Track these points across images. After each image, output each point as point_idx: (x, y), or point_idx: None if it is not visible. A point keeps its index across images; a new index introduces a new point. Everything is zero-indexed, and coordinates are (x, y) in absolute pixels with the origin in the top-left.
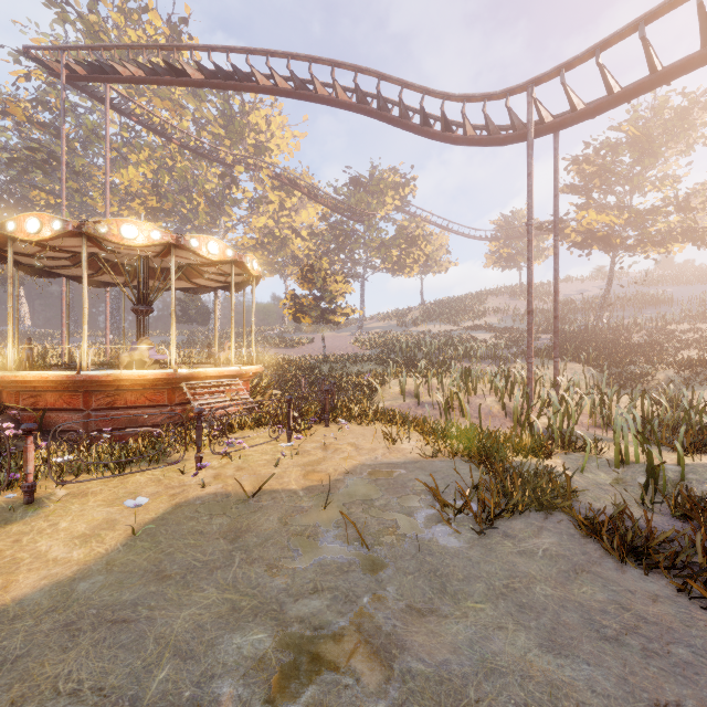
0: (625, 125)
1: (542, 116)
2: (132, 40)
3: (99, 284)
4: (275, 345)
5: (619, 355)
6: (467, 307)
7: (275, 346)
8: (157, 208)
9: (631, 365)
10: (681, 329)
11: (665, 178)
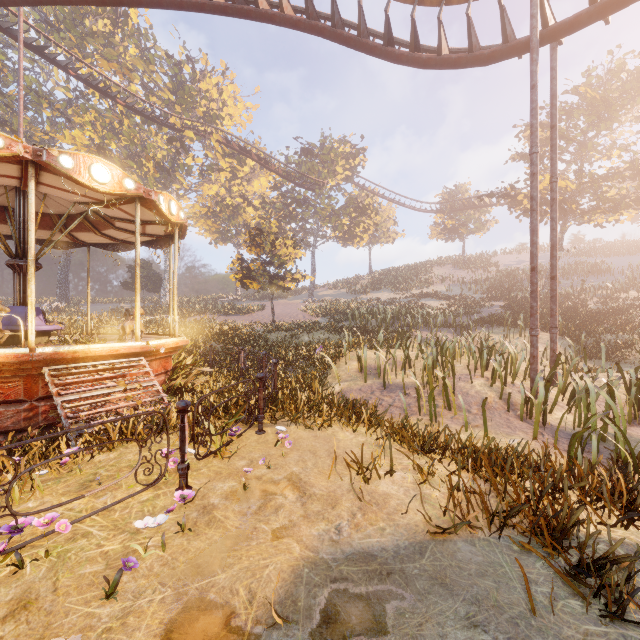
0: (583, 86)
1: (546, 15)
2: None
3: None
4: (225, 312)
5: (585, 323)
6: (414, 276)
7: (225, 313)
8: None
9: (607, 334)
10: (632, 297)
11: (613, 147)
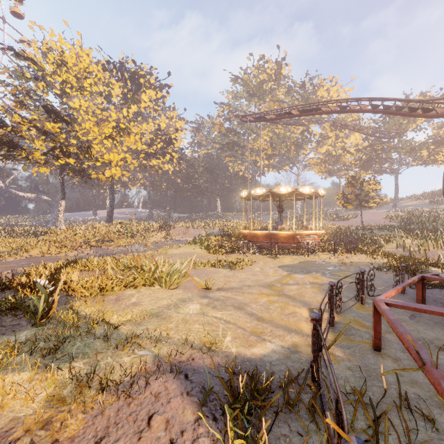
0: None
1: None
2: (260, 79)
3: (263, 200)
4: (332, 219)
5: None
6: None
7: (332, 220)
8: (271, 154)
9: None
10: None
11: None
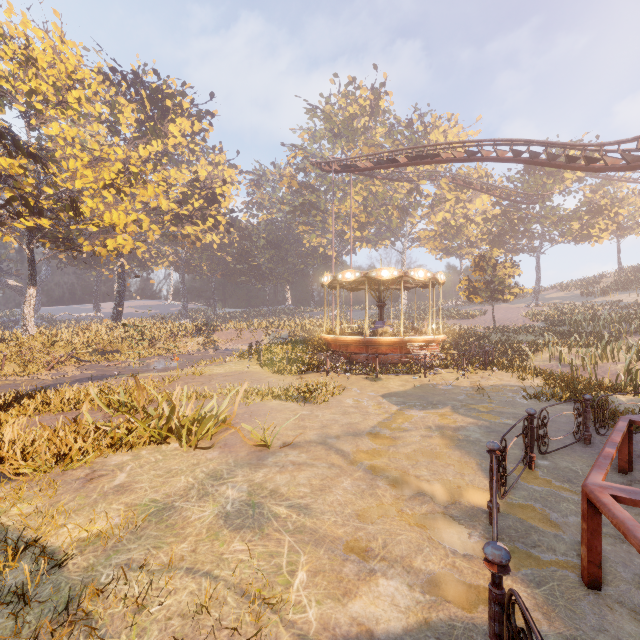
0: None
1: None
2: (350, 113)
3: (355, 290)
4: (452, 317)
5: None
6: None
7: (452, 318)
8: (365, 222)
9: None
10: None
11: None
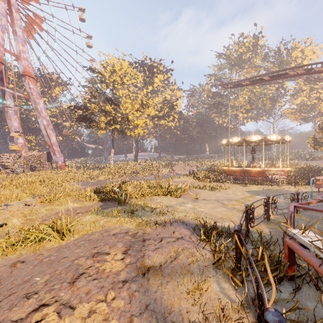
0: None
1: None
2: (240, 52)
3: (240, 146)
4: (305, 159)
5: None
6: None
7: (305, 159)
8: (249, 108)
9: None
10: None
11: None
